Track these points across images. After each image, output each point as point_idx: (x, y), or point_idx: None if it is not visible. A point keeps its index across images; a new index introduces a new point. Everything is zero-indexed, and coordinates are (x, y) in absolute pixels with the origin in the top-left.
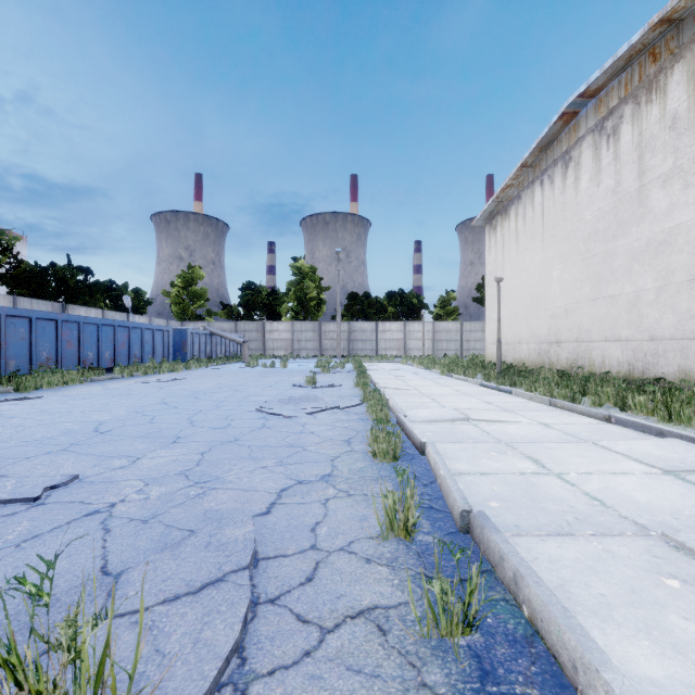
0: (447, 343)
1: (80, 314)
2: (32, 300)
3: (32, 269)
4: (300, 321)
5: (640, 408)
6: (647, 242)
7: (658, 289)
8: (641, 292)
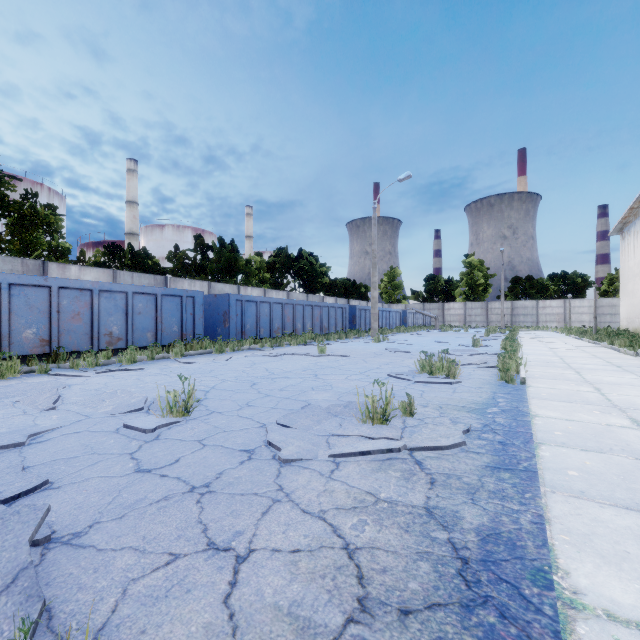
0: (611, 317)
1: (353, 303)
2: (339, 298)
3: (330, 282)
4: (470, 302)
5: None
6: None
7: None
8: None
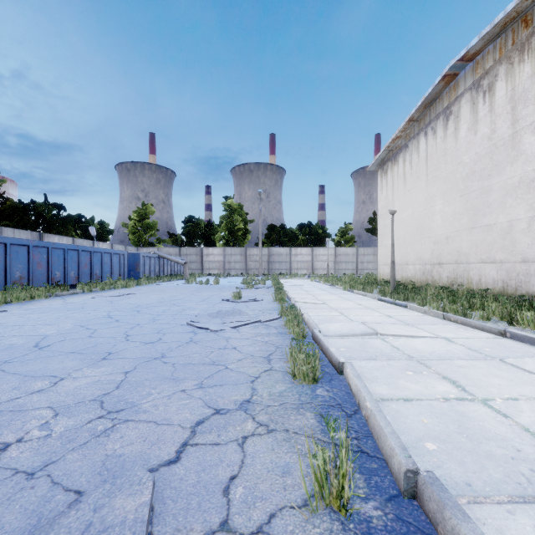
0: (346, 264)
1: (54, 241)
2: (14, 229)
3: (16, 205)
4: (230, 247)
5: (527, 323)
6: (520, 180)
7: (530, 219)
8: (514, 222)
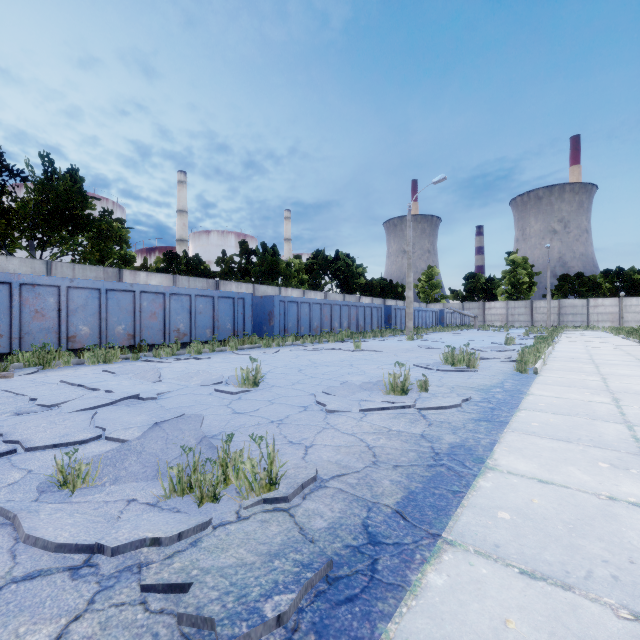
0: None
1: (389, 303)
2: (376, 298)
3: (366, 283)
4: (513, 301)
5: None
6: None
7: None
8: None
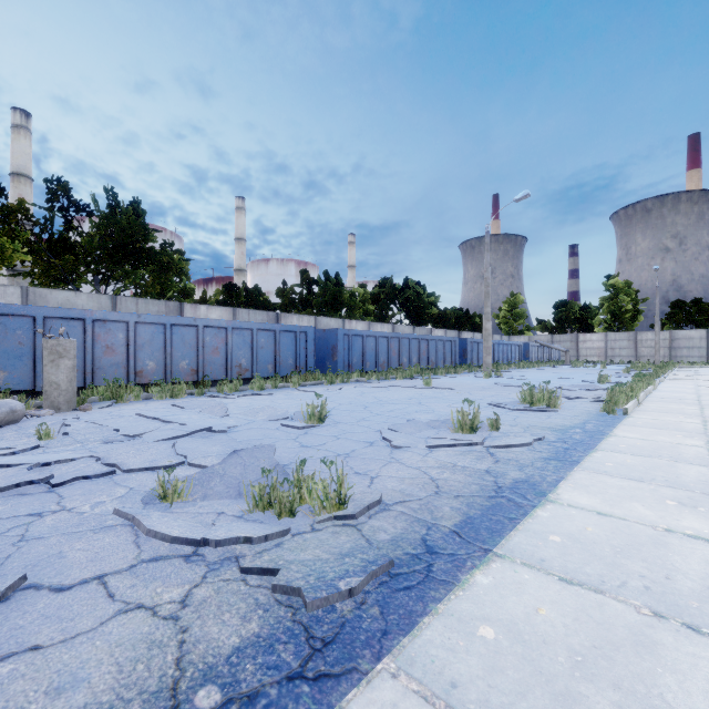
0: None
1: (465, 336)
2: (449, 331)
3: (439, 313)
4: (613, 332)
5: None
6: None
7: None
8: None
